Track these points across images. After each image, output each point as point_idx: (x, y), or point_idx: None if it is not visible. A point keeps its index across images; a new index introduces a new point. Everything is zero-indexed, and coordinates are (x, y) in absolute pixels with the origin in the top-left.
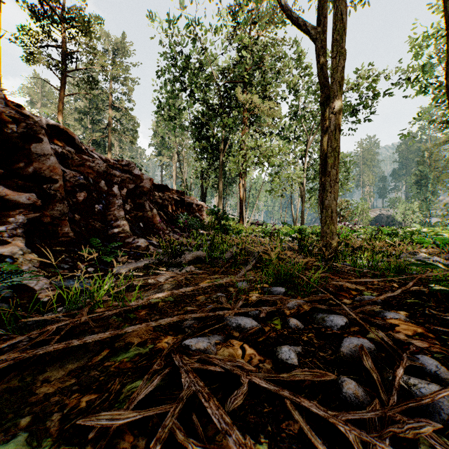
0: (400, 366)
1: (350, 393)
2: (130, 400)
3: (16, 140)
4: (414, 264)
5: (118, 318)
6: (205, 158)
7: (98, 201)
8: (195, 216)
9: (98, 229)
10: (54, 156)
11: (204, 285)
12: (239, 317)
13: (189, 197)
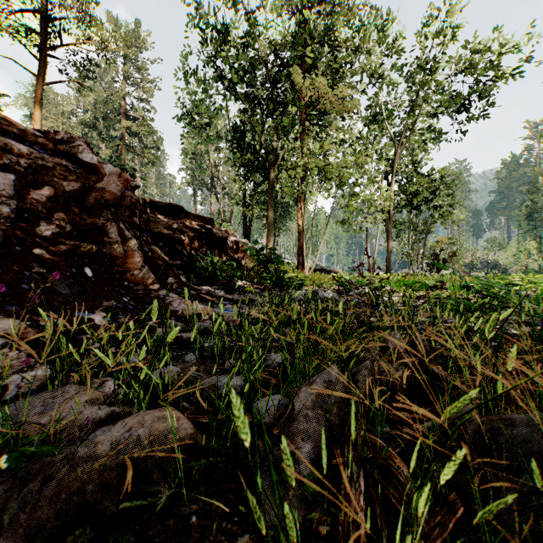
0: None
1: None
2: None
3: None
4: None
5: None
6: (248, 177)
7: None
8: (231, 258)
9: None
10: None
11: None
12: None
13: (223, 230)
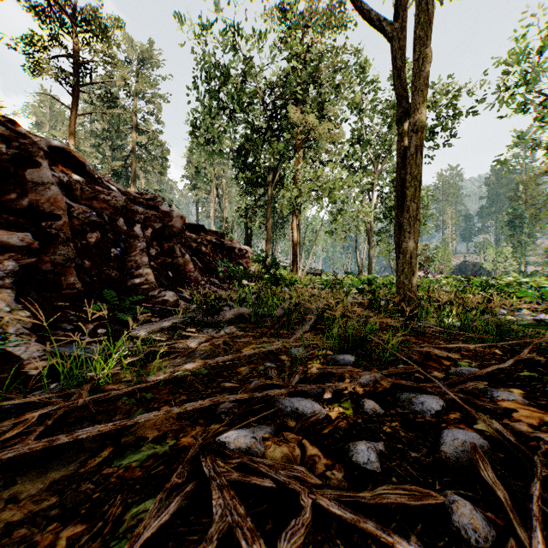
0: (534, 477)
1: (465, 522)
2: (132, 537)
3: (6, 164)
4: (530, 324)
5: (129, 400)
6: (250, 192)
7: (115, 244)
8: (238, 263)
9: (114, 278)
10: (56, 185)
11: (248, 353)
12: (295, 398)
13: (231, 240)
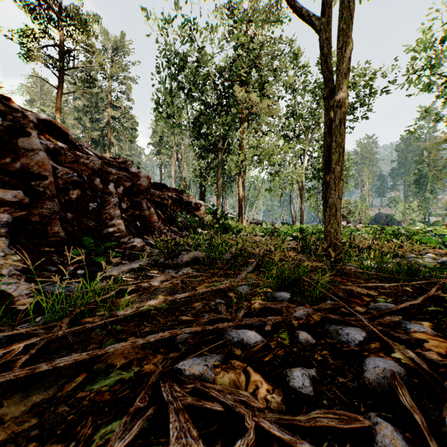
0: (445, 401)
1: (387, 442)
2: None
3: (2, 134)
4: (437, 268)
5: (102, 332)
6: (204, 156)
7: (93, 199)
8: (194, 215)
9: (92, 228)
10: (43, 151)
11: (201, 291)
12: (241, 330)
13: (188, 196)
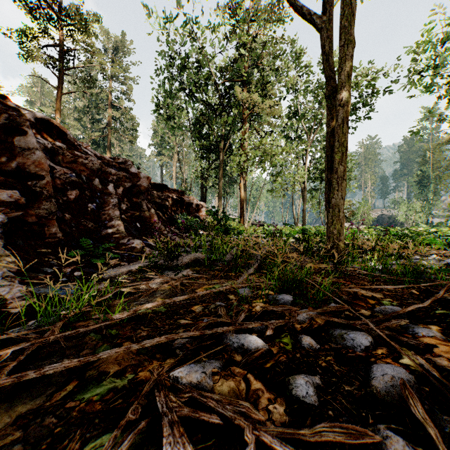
0: None
1: None
2: None
3: None
4: (445, 269)
5: (96, 336)
6: (205, 157)
7: (91, 200)
8: (195, 216)
9: (91, 229)
10: (40, 150)
11: (201, 293)
12: (241, 335)
13: (189, 197)
